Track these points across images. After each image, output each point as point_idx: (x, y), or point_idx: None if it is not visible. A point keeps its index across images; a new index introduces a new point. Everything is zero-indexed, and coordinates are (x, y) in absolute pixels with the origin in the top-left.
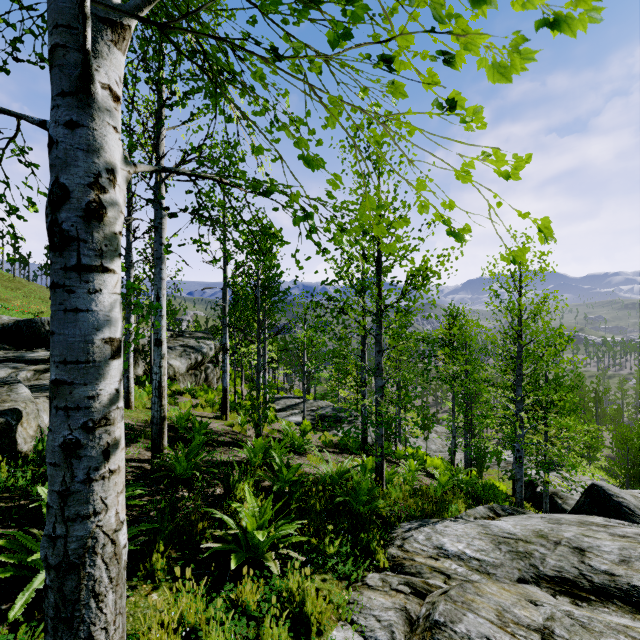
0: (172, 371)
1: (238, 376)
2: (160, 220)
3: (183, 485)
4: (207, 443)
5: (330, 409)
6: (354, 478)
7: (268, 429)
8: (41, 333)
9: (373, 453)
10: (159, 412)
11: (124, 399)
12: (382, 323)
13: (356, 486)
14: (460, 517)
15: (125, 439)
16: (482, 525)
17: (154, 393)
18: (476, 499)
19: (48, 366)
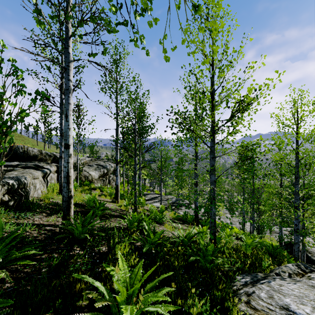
0: (90, 177)
1: (126, 182)
2: (68, 64)
3: (77, 245)
4: (104, 215)
5: (175, 199)
6: (201, 242)
7: (141, 209)
8: (17, 153)
9: (201, 224)
10: (67, 193)
11: (59, 189)
12: (215, 139)
13: (203, 248)
14: (278, 273)
15: (50, 211)
16: (313, 286)
17: (64, 180)
18: (269, 254)
19: (12, 168)
